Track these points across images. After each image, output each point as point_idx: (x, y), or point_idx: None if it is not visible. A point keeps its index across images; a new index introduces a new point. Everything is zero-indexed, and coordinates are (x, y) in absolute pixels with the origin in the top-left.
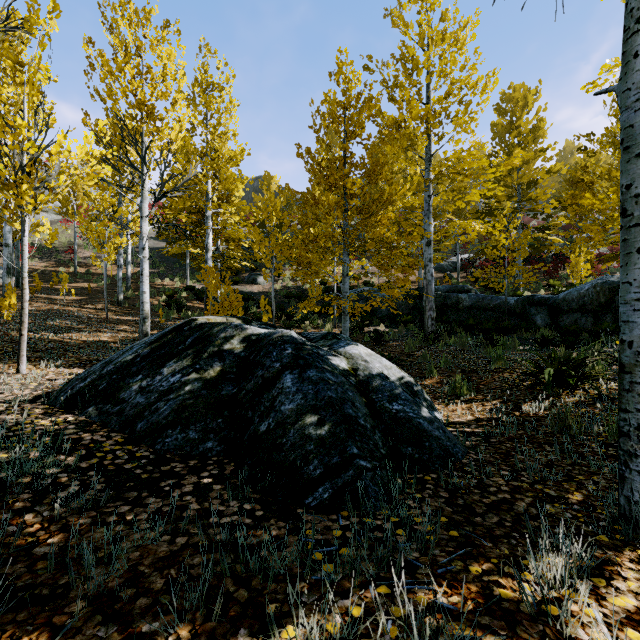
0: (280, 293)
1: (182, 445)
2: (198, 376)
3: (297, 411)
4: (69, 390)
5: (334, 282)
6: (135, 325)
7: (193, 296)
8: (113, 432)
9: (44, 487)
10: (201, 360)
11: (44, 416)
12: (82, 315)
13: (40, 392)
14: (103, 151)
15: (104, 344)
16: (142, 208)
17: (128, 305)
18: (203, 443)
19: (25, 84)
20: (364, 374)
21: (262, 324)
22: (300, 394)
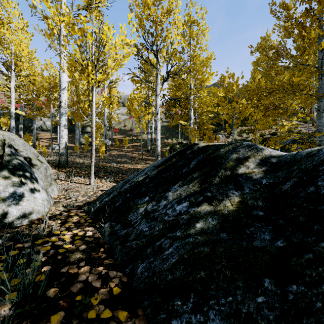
0: None
1: None
2: (211, 208)
3: None
4: (97, 203)
5: (278, 131)
6: (154, 161)
7: (182, 147)
8: (113, 268)
9: None
10: (212, 186)
11: (74, 226)
12: (132, 156)
13: (90, 199)
14: (132, 41)
15: (138, 170)
16: (156, 90)
17: (152, 152)
18: None
19: (93, 11)
20: None
21: None
22: None
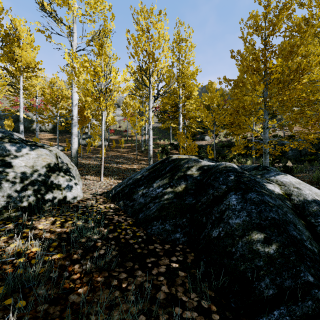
0: (217, 144)
1: (161, 232)
2: (171, 190)
3: (243, 226)
4: (113, 191)
5: (253, 136)
6: (147, 161)
7: (173, 148)
8: (128, 217)
9: (89, 247)
10: (173, 180)
11: (102, 203)
12: (128, 157)
13: (105, 190)
14: (131, 77)
15: (134, 169)
16: (149, 105)
17: (145, 152)
18: (174, 233)
19: (103, 55)
20: (298, 199)
21: (210, 159)
22: (244, 212)
